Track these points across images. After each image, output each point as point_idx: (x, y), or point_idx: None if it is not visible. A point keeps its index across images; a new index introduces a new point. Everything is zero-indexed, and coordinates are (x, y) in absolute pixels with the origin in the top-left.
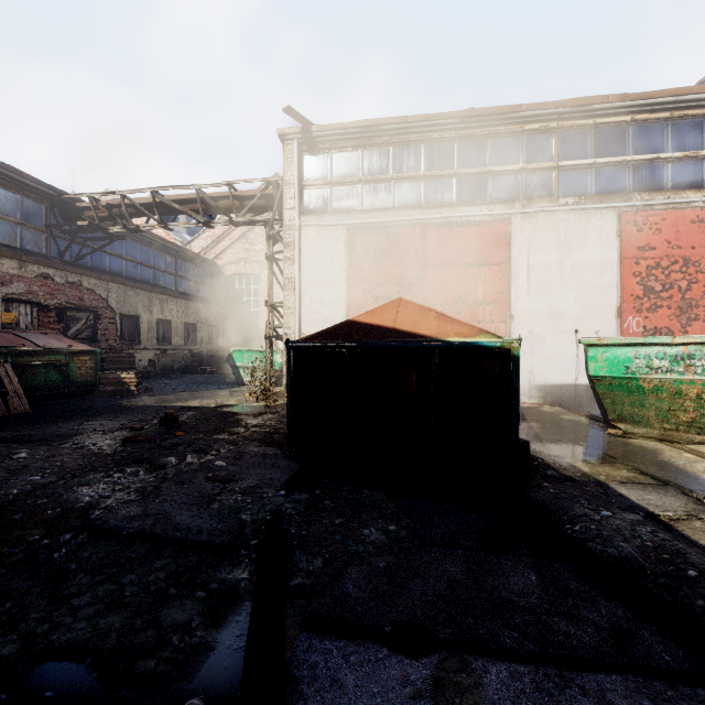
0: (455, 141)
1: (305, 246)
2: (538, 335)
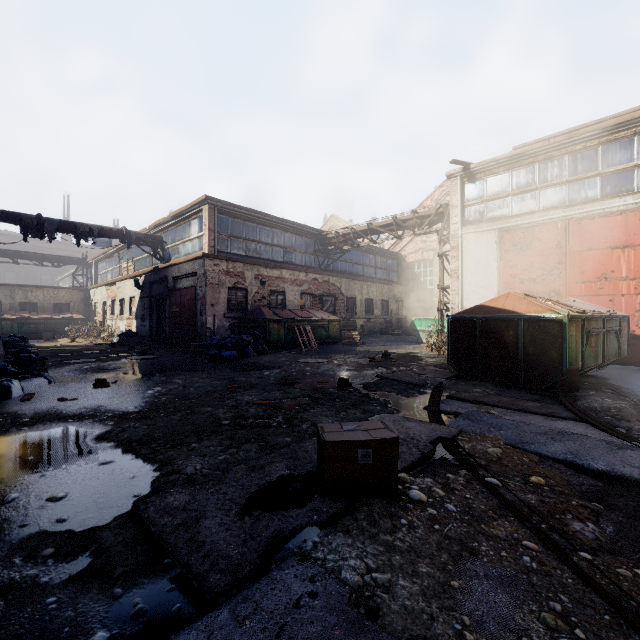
0: (598, 147)
1: (466, 247)
2: None
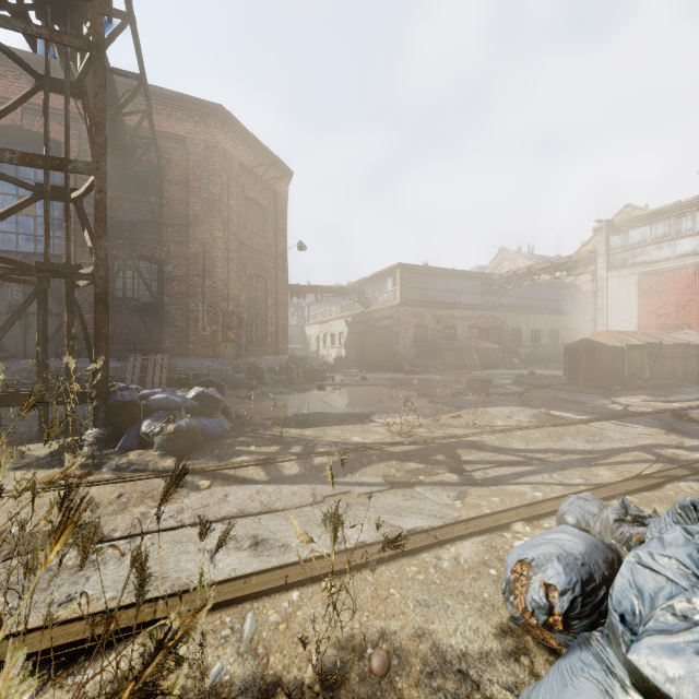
0: None
1: (610, 288)
2: None
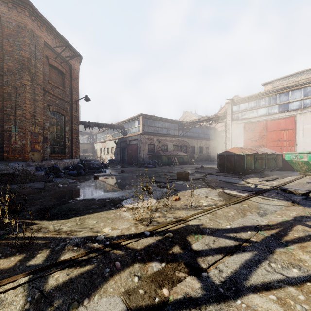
0: (277, 95)
1: (233, 129)
2: (306, 150)
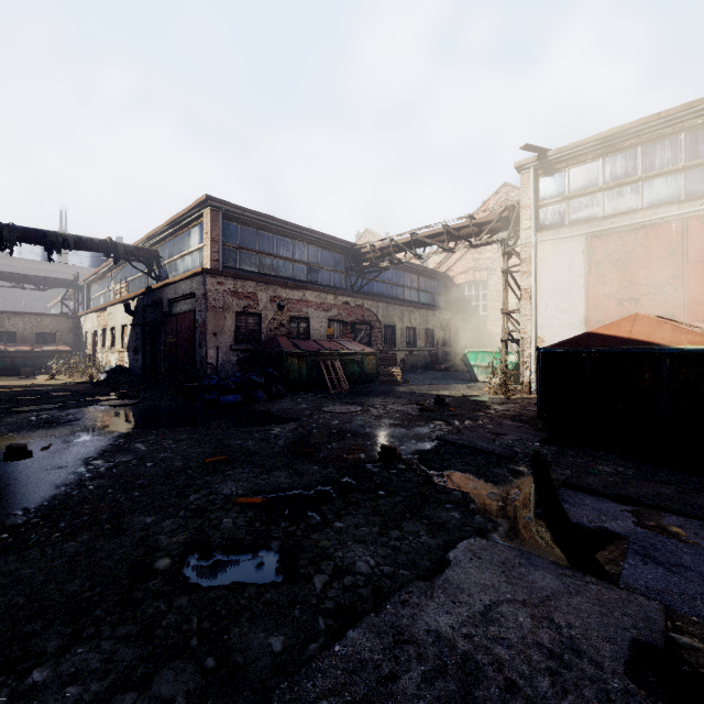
0: None
1: (541, 259)
2: None
